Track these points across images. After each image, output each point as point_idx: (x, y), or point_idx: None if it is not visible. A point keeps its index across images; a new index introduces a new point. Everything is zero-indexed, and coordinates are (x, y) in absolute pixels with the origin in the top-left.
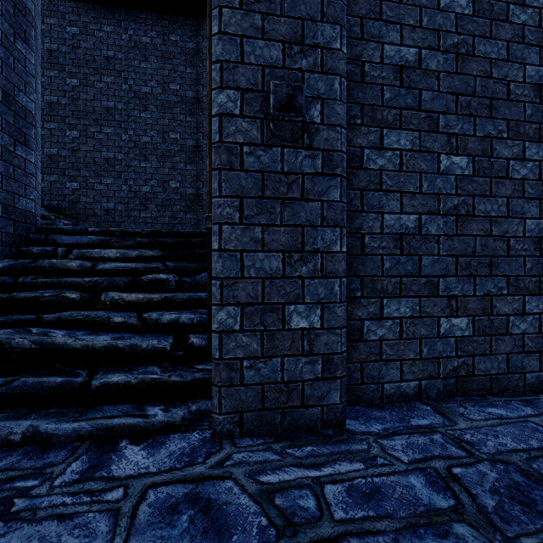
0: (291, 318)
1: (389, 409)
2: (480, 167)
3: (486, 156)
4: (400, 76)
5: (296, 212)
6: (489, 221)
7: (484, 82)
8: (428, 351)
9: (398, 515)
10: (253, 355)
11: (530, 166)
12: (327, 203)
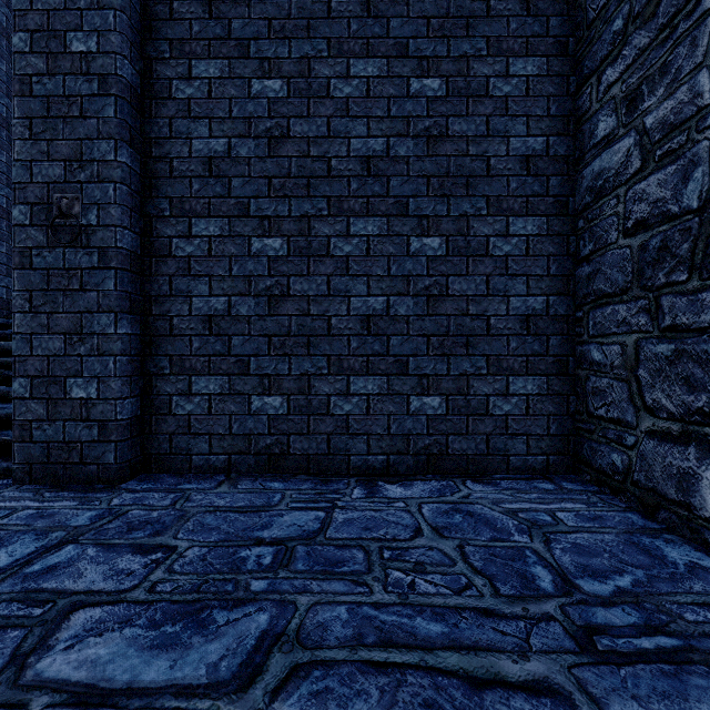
0: (72, 389)
1: (186, 477)
2: (297, 247)
3: (303, 236)
4: (209, 168)
5: (76, 301)
6: (307, 301)
7: (302, 162)
8: (239, 428)
9: (36, 525)
10: (40, 419)
11: (356, 242)
12: (103, 292)
